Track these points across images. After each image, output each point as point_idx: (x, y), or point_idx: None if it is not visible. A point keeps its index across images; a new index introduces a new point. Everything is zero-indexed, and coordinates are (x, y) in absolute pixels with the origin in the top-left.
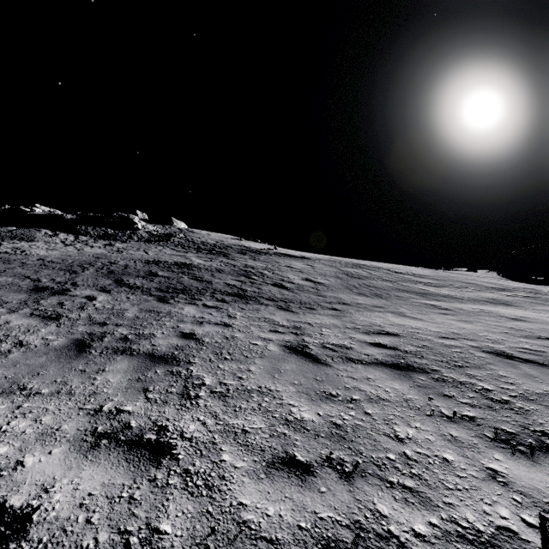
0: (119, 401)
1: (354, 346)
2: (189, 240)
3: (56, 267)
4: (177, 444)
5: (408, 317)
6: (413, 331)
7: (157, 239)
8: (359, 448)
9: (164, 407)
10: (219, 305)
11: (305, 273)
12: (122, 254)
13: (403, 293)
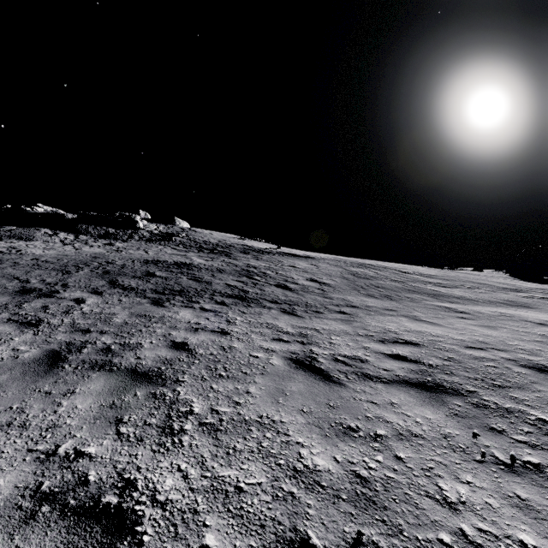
0: (82, 437)
1: (370, 359)
2: (191, 239)
3: (49, 267)
4: (145, 514)
5: (424, 322)
6: (433, 339)
7: (158, 239)
8: (397, 521)
9: (137, 447)
10: (217, 309)
11: (310, 273)
12: (121, 253)
13: (414, 295)
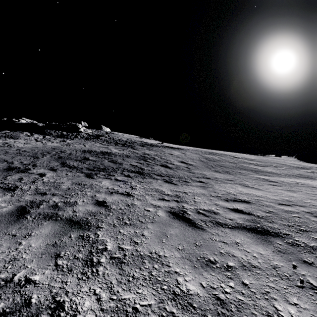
0: (31, 268)
1: (220, 212)
2: (111, 138)
3: (26, 154)
4: None
5: (251, 188)
6: (258, 199)
7: (92, 138)
8: None
9: (67, 275)
10: (125, 179)
11: (181, 158)
12: (69, 146)
13: (243, 171)
